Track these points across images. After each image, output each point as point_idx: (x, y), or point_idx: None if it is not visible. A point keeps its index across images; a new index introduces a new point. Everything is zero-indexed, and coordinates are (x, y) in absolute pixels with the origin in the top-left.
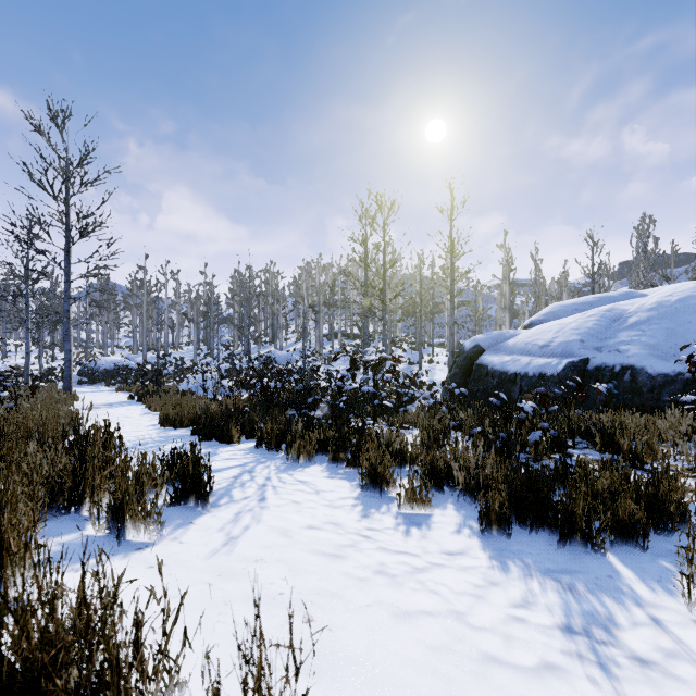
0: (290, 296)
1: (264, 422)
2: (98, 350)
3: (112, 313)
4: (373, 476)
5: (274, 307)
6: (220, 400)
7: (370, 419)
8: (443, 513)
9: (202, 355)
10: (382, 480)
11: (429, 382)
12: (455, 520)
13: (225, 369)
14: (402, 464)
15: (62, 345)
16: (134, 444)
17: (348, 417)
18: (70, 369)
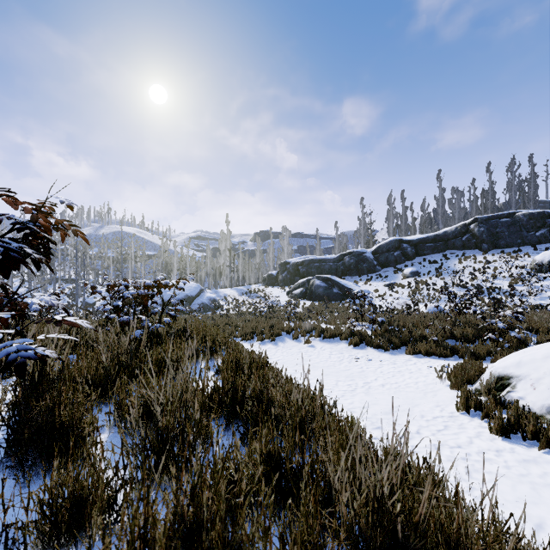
0: None
1: None
2: None
3: None
4: None
5: None
6: None
7: None
8: None
9: None
10: None
11: None
12: None
13: None
14: None
15: None
16: None
17: None
18: None
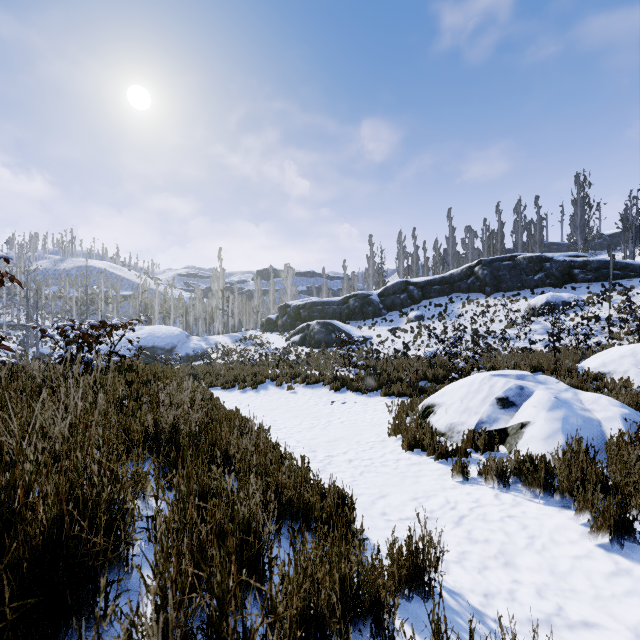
0: None
1: None
2: None
3: None
4: None
5: None
6: None
7: None
8: None
9: None
10: None
11: None
12: None
13: None
14: None
15: None
16: None
17: None
18: None
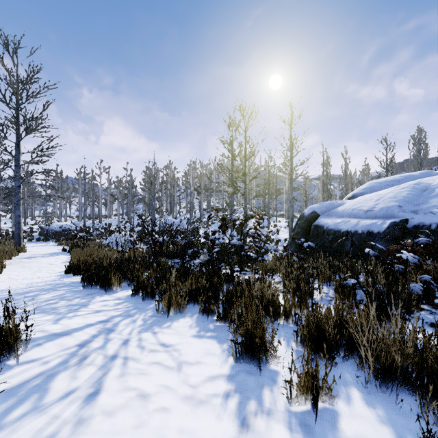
0: (182, 184)
1: (142, 271)
2: (56, 219)
3: (65, 195)
4: (249, 344)
5: (171, 190)
6: (126, 252)
7: (237, 266)
8: (352, 412)
9: (124, 222)
10: (259, 348)
11: (275, 239)
12: (378, 431)
13: (138, 230)
14: (275, 317)
15: (32, 215)
16: (14, 293)
17: (220, 264)
18: (19, 229)
